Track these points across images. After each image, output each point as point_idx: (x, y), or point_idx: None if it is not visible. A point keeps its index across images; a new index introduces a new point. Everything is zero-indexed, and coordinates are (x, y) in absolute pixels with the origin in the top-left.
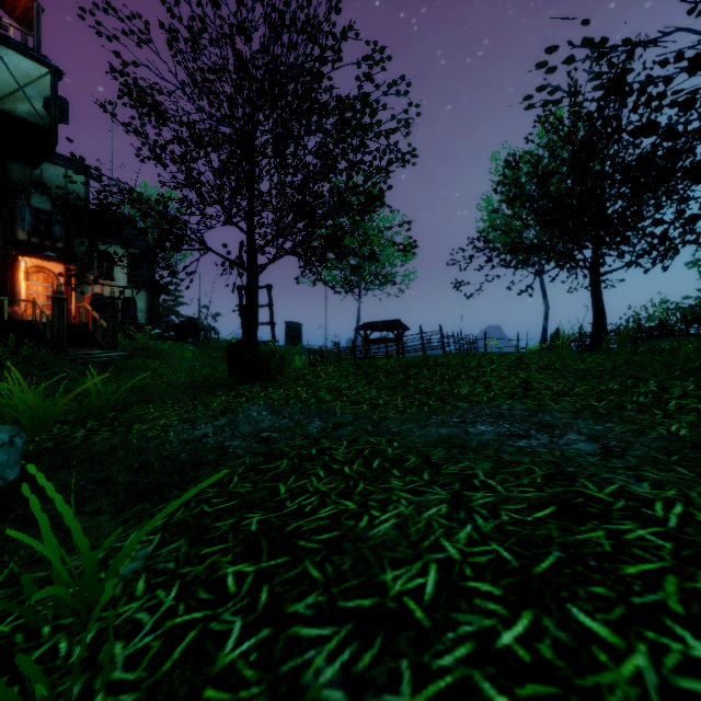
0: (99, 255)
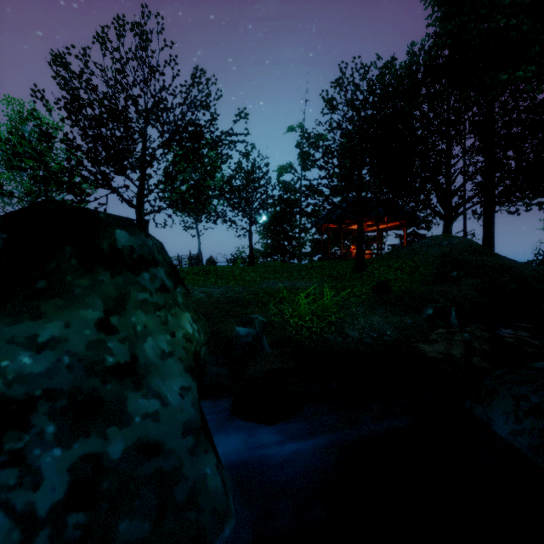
0: None
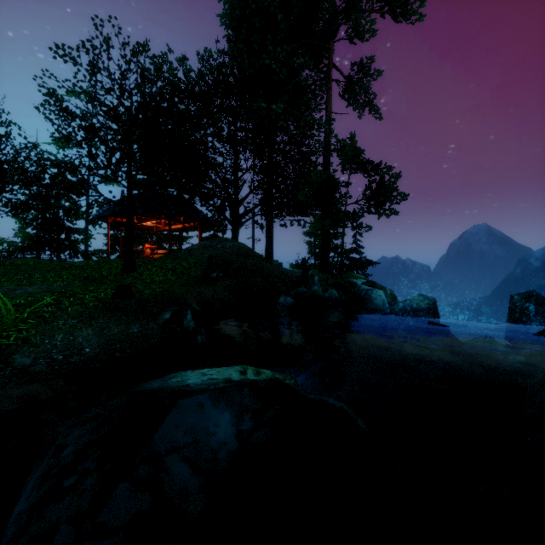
0: None
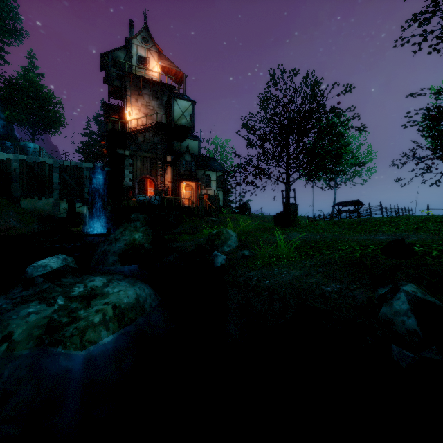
0: (205, 177)
